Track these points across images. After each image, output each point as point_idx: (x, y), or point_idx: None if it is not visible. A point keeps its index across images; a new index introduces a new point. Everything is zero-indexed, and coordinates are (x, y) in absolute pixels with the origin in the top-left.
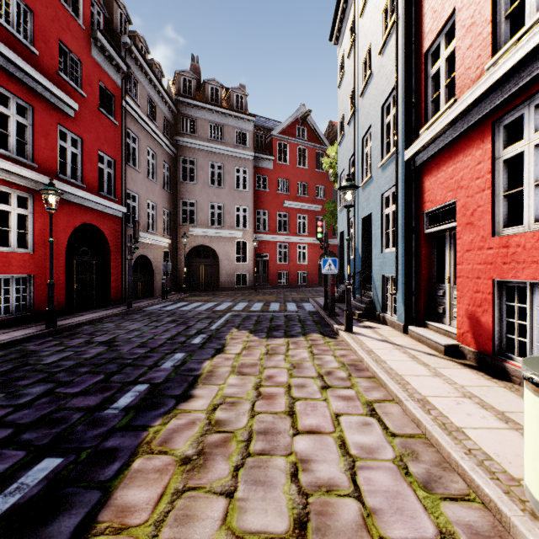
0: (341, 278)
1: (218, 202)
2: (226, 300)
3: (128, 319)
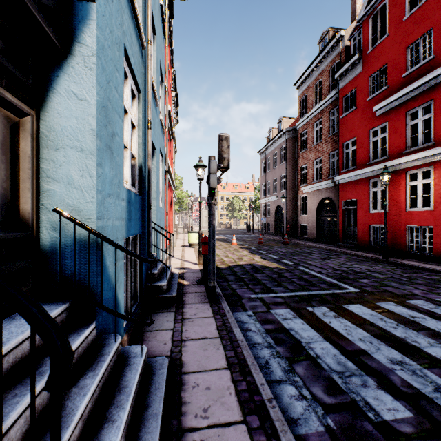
0: None
1: None
2: None
3: (406, 271)
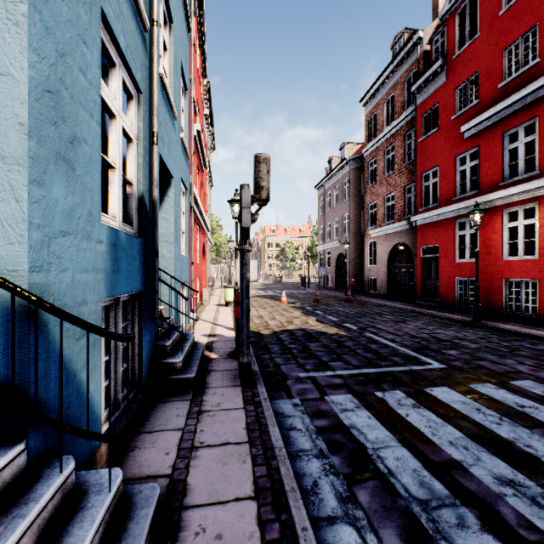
0: None
1: None
2: None
3: (504, 339)
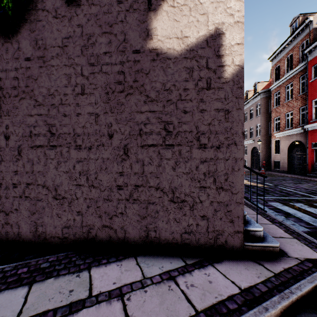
0: None
1: None
2: None
3: None
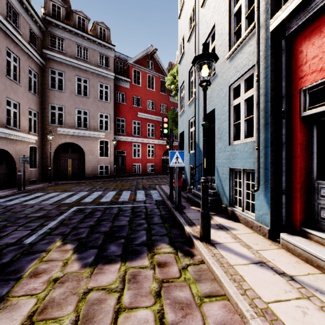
0: (181, 169)
1: (84, 109)
2: (84, 189)
3: None
